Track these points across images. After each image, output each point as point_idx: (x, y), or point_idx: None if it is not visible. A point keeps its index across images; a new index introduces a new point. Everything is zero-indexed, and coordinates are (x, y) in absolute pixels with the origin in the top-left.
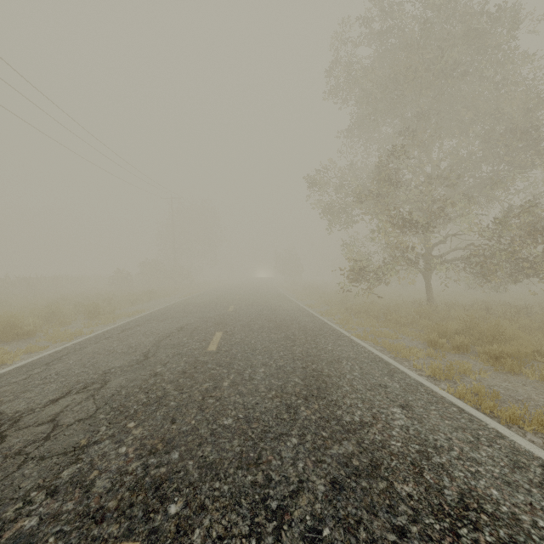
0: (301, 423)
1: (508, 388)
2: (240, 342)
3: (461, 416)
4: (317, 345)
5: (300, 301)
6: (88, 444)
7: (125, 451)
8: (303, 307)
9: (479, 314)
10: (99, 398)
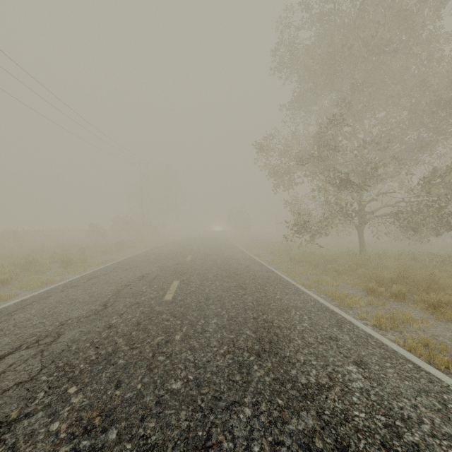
0: (254, 387)
1: None
2: (194, 290)
3: (419, 375)
4: (266, 294)
5: (249, 251)
6: (18, 417)
7: (56, 429)
8: (252, 256)
9: (409, 263)
10: (48, 354)
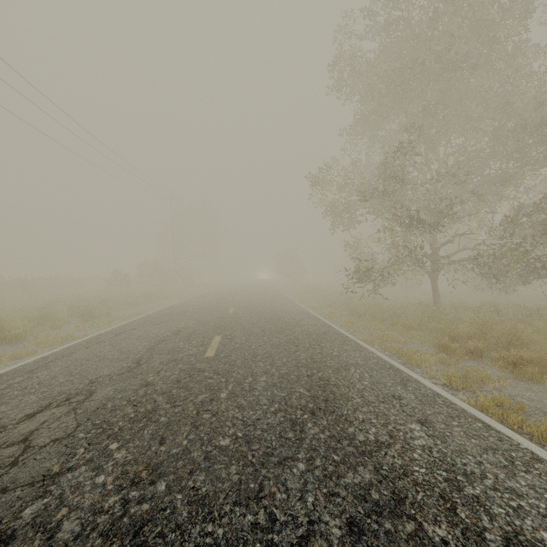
0: (308, 444)
1: (532, 398)
2: (240, 347)
3: (488, 434)
4: (322, 350)
5: (302, 303)
6: (61, 471)
7: (103, 481)
8: (306, 309)
9: (490, 316)
10: (82, 412)
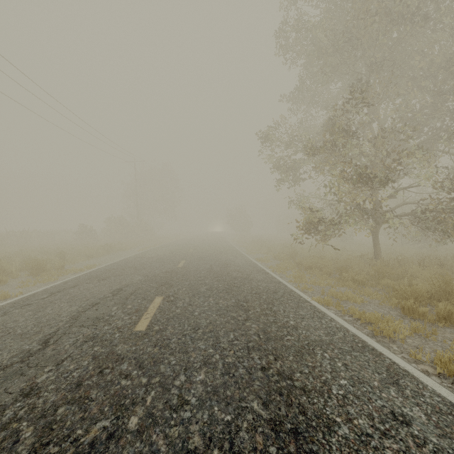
0: None
1: None
2: (180, 313)
3: None
4: (276, 318)
5: (250, 254)
6: None
7: None
8: (254, 261)
9: (438, 270)
10: None
